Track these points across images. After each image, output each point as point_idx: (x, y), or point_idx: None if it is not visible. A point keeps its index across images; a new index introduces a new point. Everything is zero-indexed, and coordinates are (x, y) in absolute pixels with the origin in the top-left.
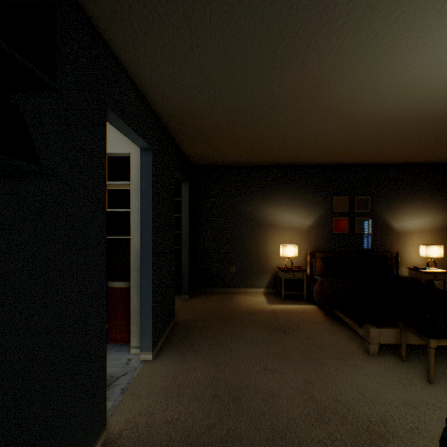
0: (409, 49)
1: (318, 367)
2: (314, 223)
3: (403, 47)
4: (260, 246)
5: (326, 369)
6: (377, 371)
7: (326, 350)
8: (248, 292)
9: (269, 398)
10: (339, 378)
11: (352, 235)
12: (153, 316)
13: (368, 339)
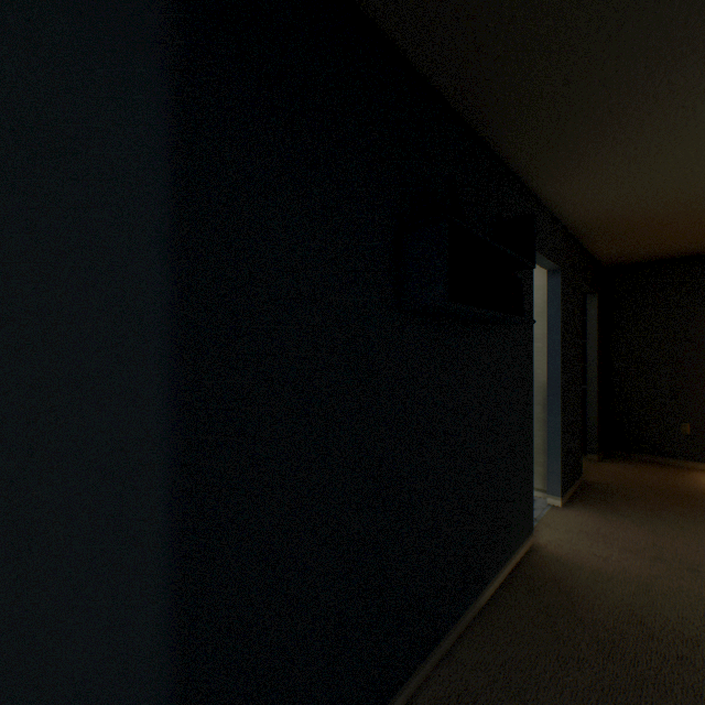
0: None
1: None
2: None
3: None
4: None
5: None
6: None
7: None
8: None
9: None
10: None
11: None
12: (561, 458)
13: None
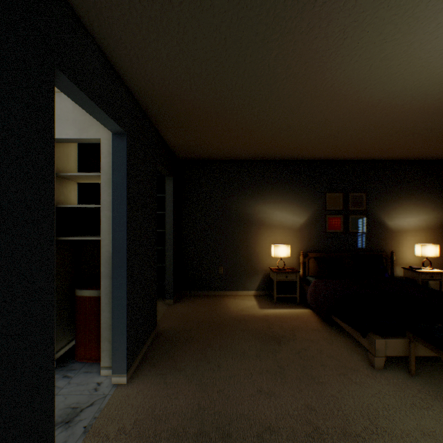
0: (437, 10)
1: (319, 386)
2: (307, 222)
3: (431, 5)
4: (250, 245)
5: (329, 389)
6: (386, 391)
7: (326, 364)
8: (237, 295)
9: (266, 433)
10: (345, 401)
11: (346, 233)
12: (127, 331)
13: (373, 351)
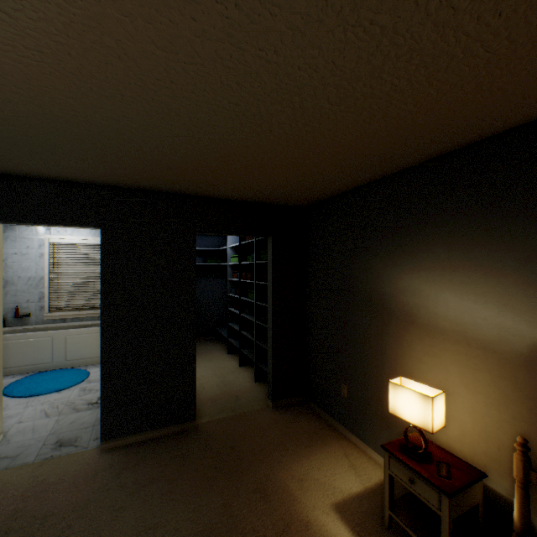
0: None
1: None
2: None
3: None
4: (387, 362)
5: None
6: None
7: None
8: (363, 454)
9: None
10: None
11: None
12: (104, 405)
13: None
